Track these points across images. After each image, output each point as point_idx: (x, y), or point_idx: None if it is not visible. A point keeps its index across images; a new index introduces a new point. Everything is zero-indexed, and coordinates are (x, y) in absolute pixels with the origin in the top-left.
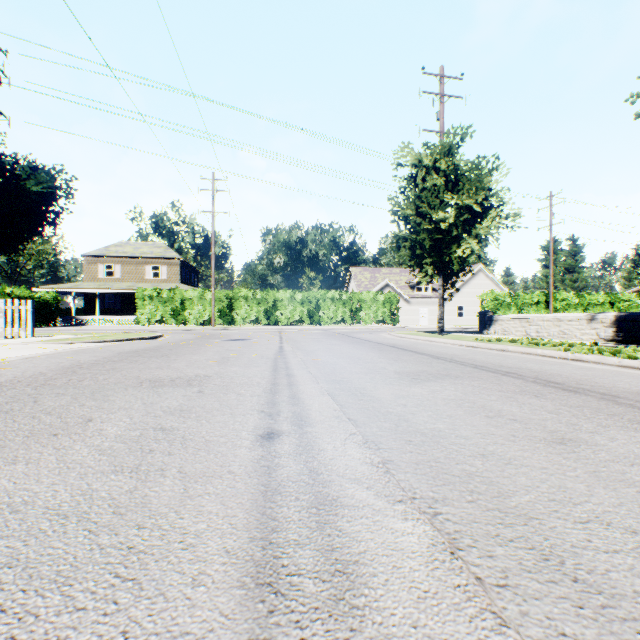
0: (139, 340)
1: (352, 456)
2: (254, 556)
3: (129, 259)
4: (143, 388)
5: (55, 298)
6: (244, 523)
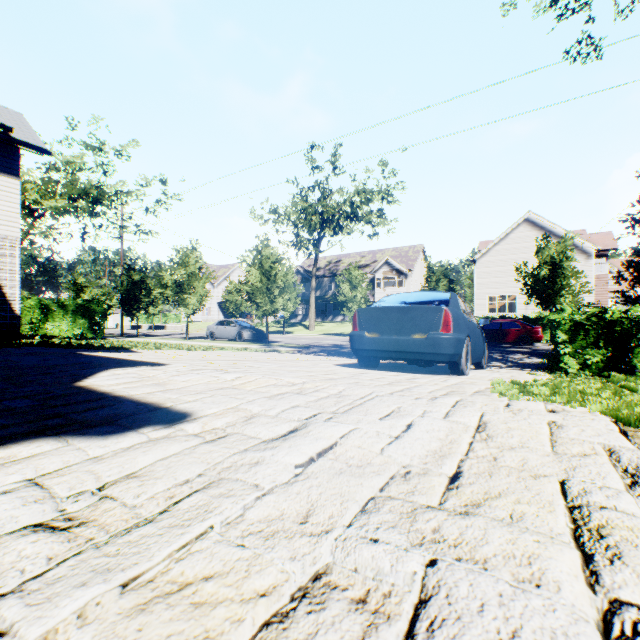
0: None
1: None
2: None
3: None
4: None
5: None
6: None
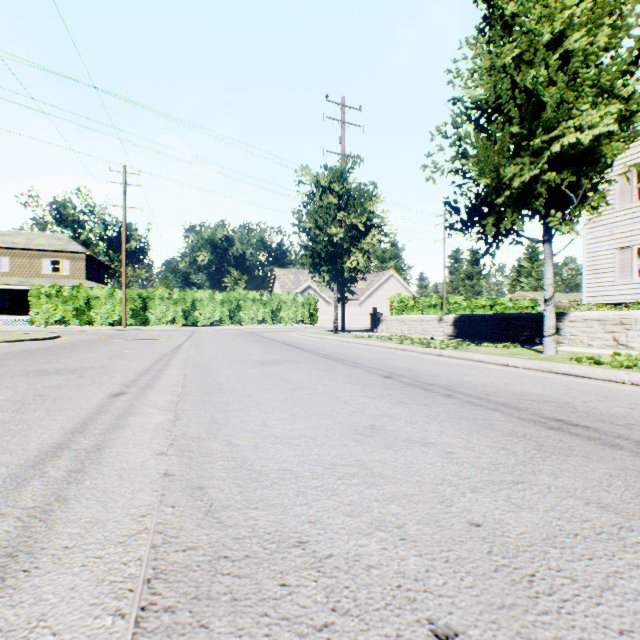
0: (31, 341)
1: (163, 399)
2: (77, 427)
3: (21, 251)
4: (29, 376)
5: None
6: (77, 421)
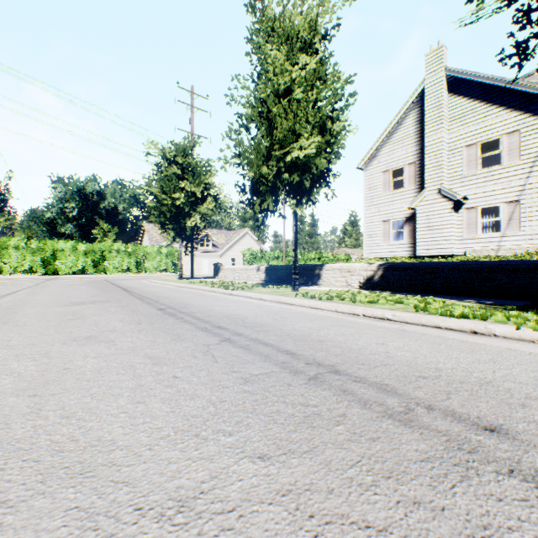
0: None
1: None
2: None
3: None
4: None
5: None
6: None
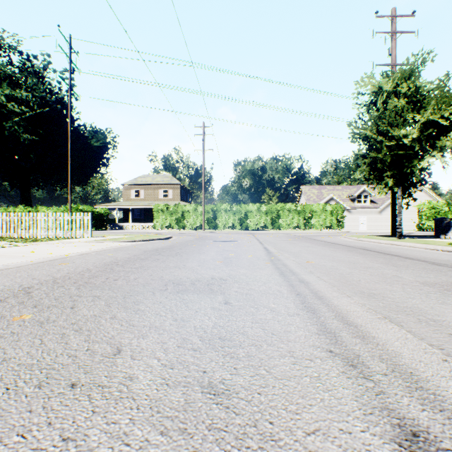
0: (157, 240)
1: None
2: None
3: (149, 186)
4: (169, 293)
5: (106, 212)
6: None
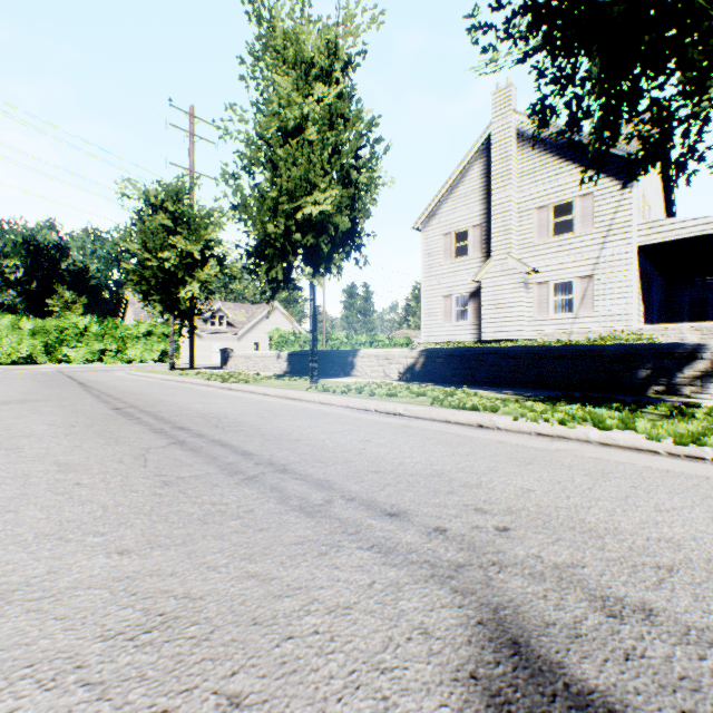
0: None
1: None
2: None
3: None
4: None
5: None
6: None
